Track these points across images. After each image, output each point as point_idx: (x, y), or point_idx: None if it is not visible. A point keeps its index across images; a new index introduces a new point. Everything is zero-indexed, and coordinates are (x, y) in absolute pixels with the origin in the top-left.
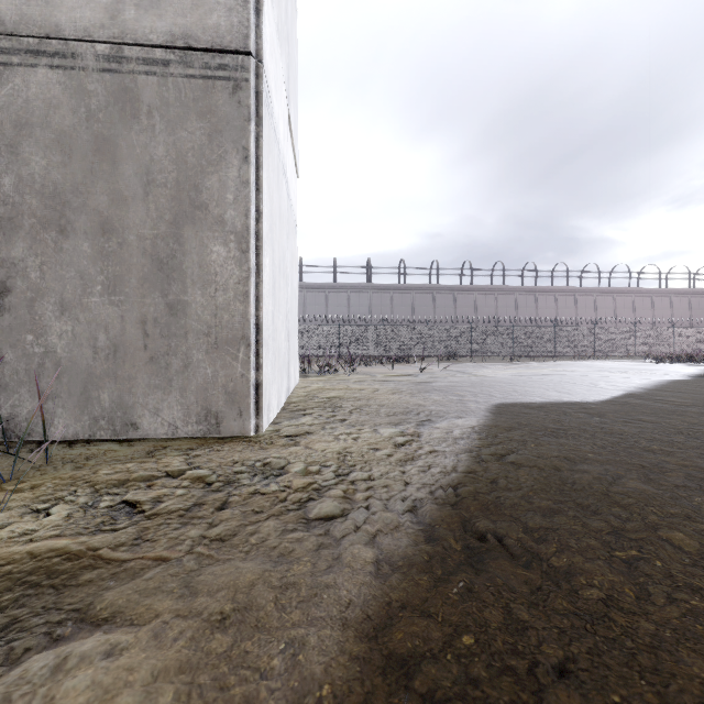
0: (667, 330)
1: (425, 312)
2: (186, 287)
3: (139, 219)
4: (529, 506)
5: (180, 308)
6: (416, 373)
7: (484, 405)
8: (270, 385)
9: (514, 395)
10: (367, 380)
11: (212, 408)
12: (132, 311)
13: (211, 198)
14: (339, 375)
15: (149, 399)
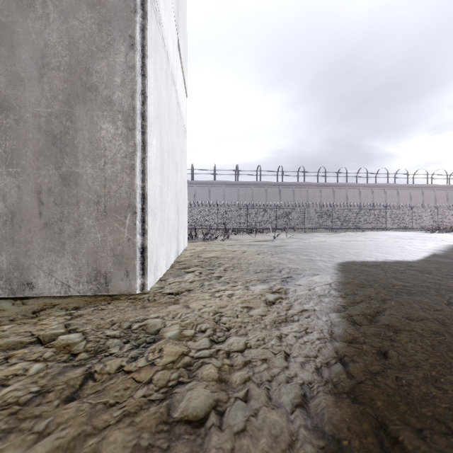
0: (433, 211)
1: (274, 200)
2: (77, 160)
3: (34, 98)
4: (446, 398)
5: (72, 179)
6: (271, 239)
7: (330, 263)
8: (157, 248)
9: (349, 255)
10: (237, 244)
11: (102, 269)
12: (28, 182)
13: (101, 81)
14: (217, 241)
15: (43, 261)
